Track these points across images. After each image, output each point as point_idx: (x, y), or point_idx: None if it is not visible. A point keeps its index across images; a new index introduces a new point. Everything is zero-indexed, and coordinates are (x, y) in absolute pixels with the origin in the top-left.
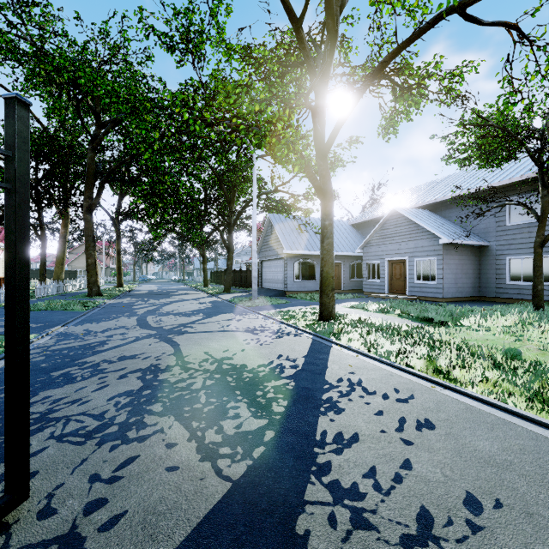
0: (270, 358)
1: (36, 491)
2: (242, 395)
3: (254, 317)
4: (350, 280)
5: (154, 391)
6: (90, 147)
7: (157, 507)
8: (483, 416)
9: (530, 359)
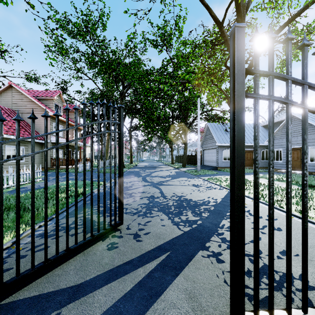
0: (204, 198)
1: (124, 224)
2: (189, 209)
3: (197, 180)
4: (261, 161)
5: (154, 204)
6: (120, 98)
7: (159, 233)
8: None
9: None
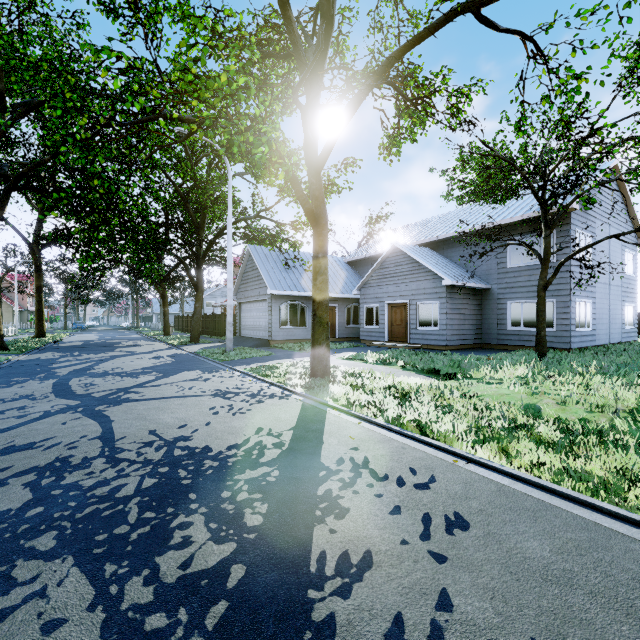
0: (246, 435)
1: None
2: (198, 501)
3: (227, 375)
4: (346, 327)
5: (49, 508)
6: None
7: None
8: (520, 499)
9: (552, 417)
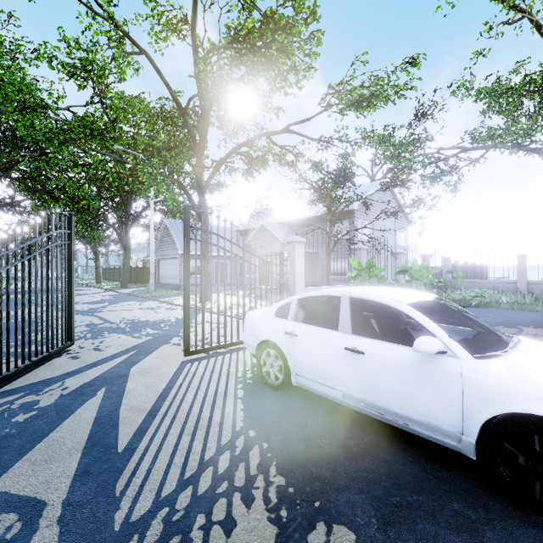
0: (163, 318)
1: (72, 346)
2: (148, 327)
3: (152, 303)
4: (234, 276)
5: (100, 329)
6: None
7: (122, 344)
8: None
9: None
